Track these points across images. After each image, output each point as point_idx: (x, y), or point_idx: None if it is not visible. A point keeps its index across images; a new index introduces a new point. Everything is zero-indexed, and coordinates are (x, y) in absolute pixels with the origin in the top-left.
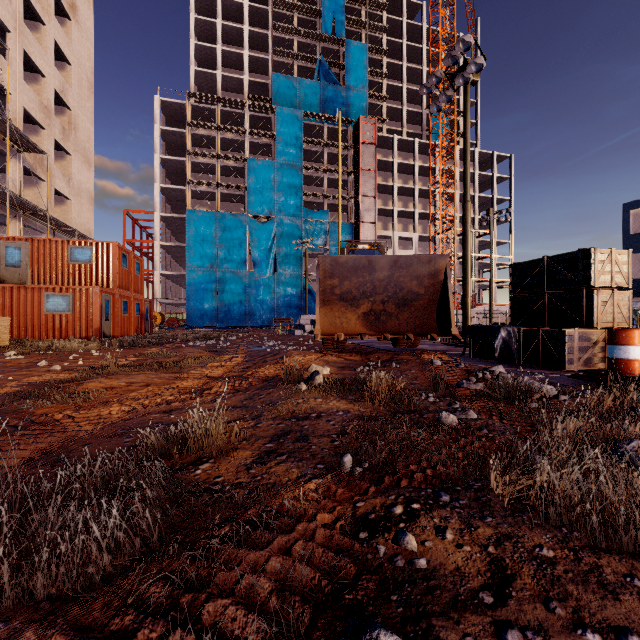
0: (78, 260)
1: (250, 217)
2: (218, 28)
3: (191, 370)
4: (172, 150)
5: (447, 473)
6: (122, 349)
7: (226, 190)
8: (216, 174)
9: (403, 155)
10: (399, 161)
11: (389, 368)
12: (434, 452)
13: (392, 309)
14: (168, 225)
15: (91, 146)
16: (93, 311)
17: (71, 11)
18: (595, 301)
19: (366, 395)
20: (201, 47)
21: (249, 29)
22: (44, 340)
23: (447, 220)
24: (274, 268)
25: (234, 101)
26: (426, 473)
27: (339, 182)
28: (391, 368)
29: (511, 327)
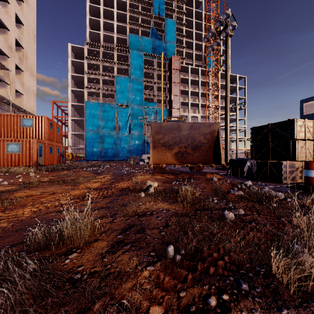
0: (25, 125)
1: (117, 105)
2: (101, 10)
3: (81, 184)
4: (77, 71)
5: (239, 259)
6: (47, 172)
7: (105, 91)
8: (100, 83)
9: (193, 75)
10: (191, 78)
11: (189, 182)
12: (227, 242)
13: (190, 151)
14: (75, 109)
15: (35, 68)
16: (33, 152)
17: None
18: (297, 146)
19: (179, 199)
20: (92, 19)
21: (117, 11)
22: (5, 167)
23: (215, 107)
24: (129, 131)
25: (109, 47)
26: (225, 260)
27: (162, 88)
28: (190, 182)
29: (252, 160)
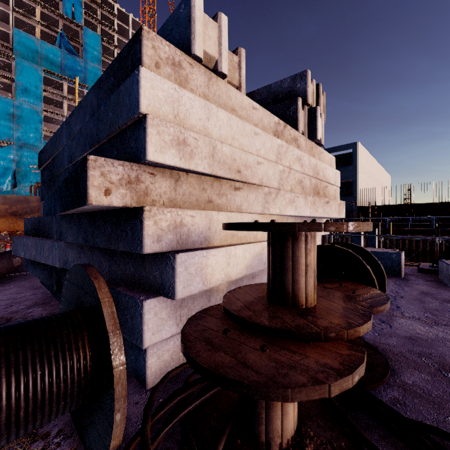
0: None
1: None
2: None
3: None
4: None
5: None
6: None
7: None
8: None
9: None
10: None
11: None
12: None
13: None
14: None
15: None
16: None
17: None
18: None
19: None
20: None
21: None
22: None
23: None
24: (13, 184)
25: None
26: None
27: None
28: None
29: None
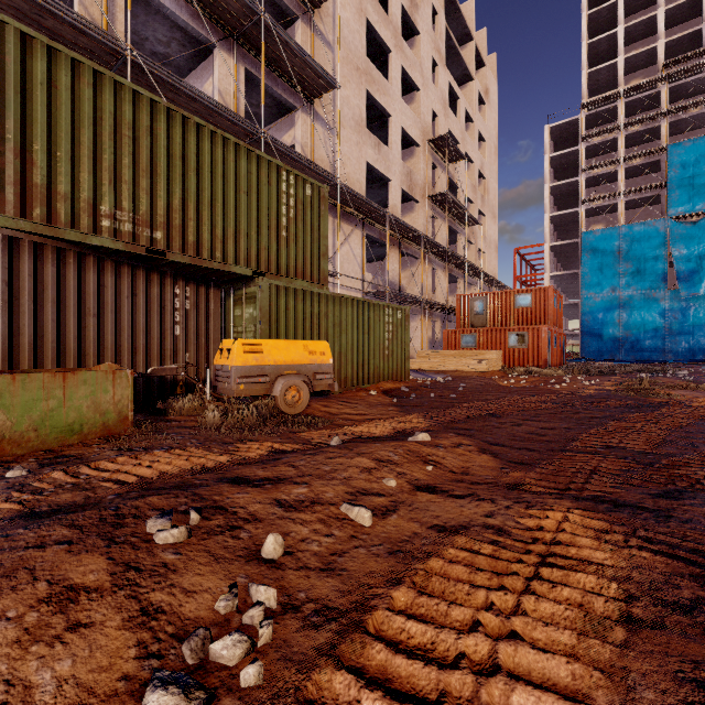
0: (521, 305)
1: (671, 220)
2: (618, 7)
3: None
4: (559, 173)
5: None
6: (587, 376)
7: (630, 195)
8: (618, 181)
9: None
10: None
11: None
12: None
13: None
14: (555, 253)
15: (495, 202)
16: (542, 345)
17: (485, 97)
18: None
19: None
20: (595, 43)
21: None
22: (515, 367)
23: None
24: None
25: (645, 83)
26: None
27: None
28: None
29: None
